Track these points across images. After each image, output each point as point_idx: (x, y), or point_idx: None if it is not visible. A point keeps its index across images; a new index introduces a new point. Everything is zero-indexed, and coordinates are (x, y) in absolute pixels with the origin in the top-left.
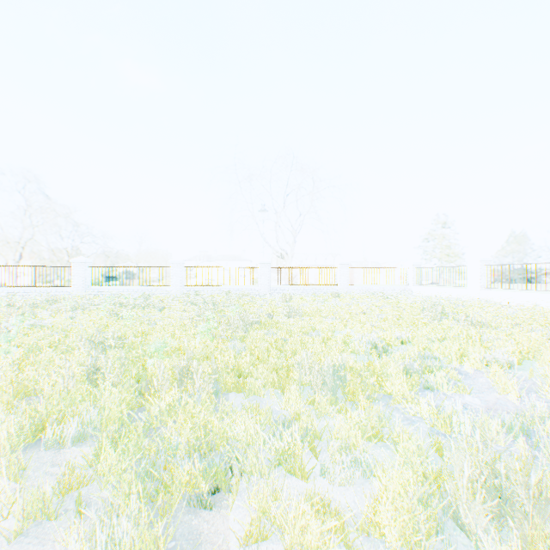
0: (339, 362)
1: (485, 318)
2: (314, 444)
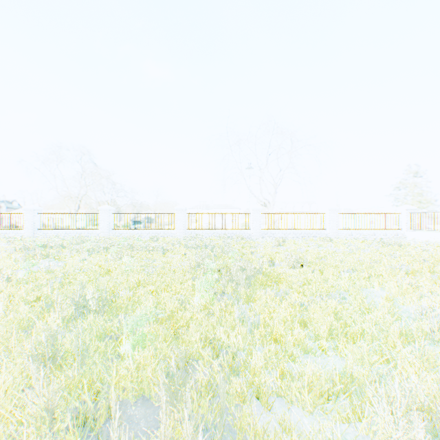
0: None
1: None
2: None
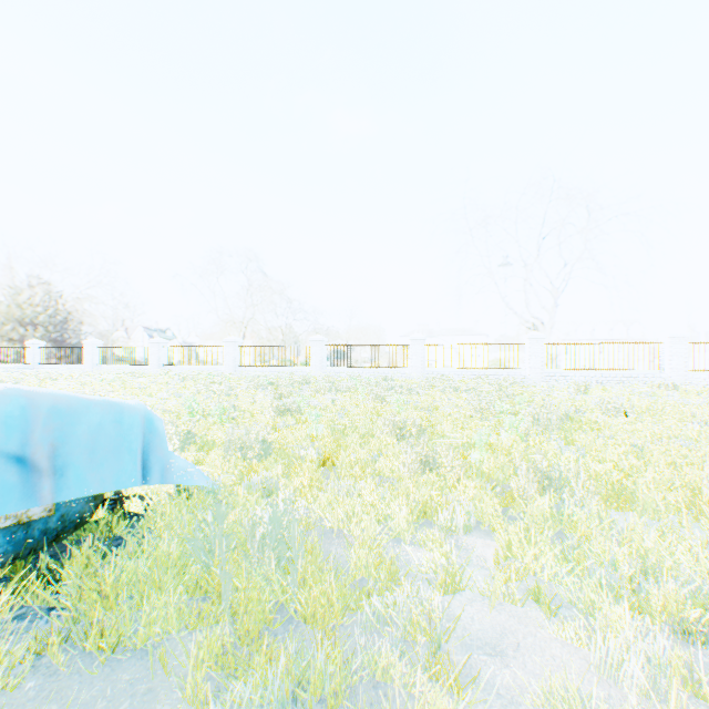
0: None
1: None
2: None
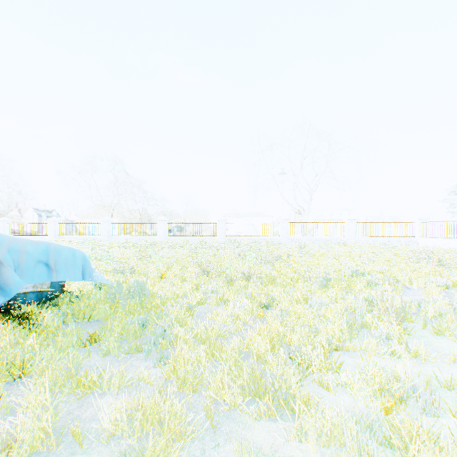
0: (326, 274)
1: (452, 260)
2: (307, 299)
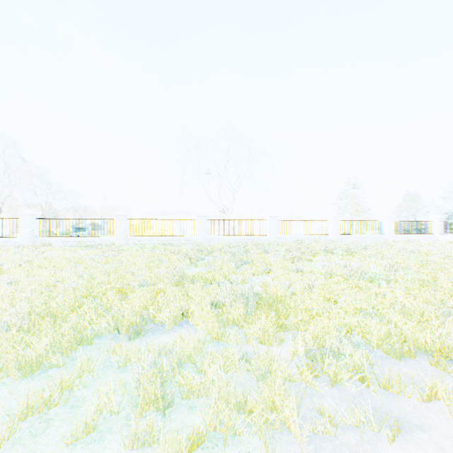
0: None
1: None
2: None
